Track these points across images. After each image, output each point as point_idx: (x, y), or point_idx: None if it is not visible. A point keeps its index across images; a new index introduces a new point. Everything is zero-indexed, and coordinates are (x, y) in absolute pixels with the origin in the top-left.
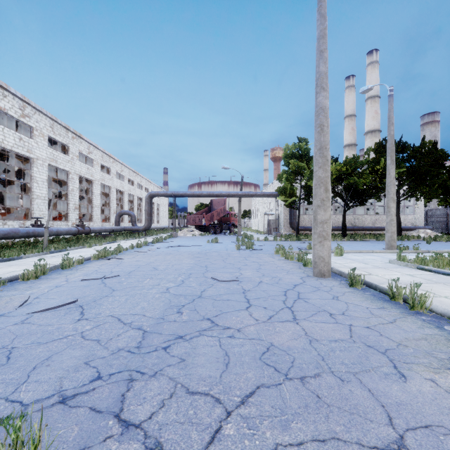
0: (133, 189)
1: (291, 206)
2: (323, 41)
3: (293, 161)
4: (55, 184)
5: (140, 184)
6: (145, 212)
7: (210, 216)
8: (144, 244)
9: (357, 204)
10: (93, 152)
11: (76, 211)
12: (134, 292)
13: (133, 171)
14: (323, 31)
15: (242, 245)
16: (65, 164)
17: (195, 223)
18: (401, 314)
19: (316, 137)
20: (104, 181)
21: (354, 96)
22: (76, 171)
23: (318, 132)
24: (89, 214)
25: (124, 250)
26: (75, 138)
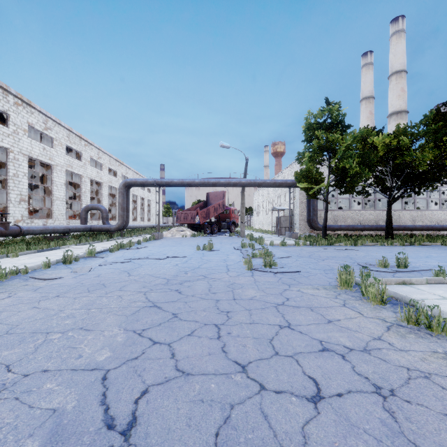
0: (116, 181)
1: (314, 197)
2: None
3: (320, 132)
4: (29, 176)
5: (126, 176)
6: (119, 206)
7: (206, 212)
8: (88, 254)
9: (409, 193)
10: (52, 128)
11: (22, 205)
12: None
13: (115, 160)
14: None
15: (252, 255)
16: (2, 139)
17: (186, 221)
18: None
19: None
20: (71, 167)
21: (372, 75)
22: (22, 150)
23: None
24: (49, 209)
25: (22, 273)
26: (21, 105)
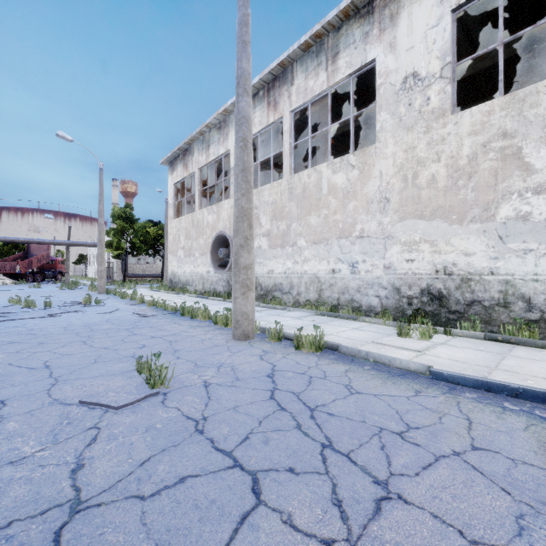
0: None
1: (119, 257)
2: (101, 196)
3: (119, 222)
4: None
5: None
6: None
7: (28, 262)
8: None
9: None
10: None
11: None
12: (0, 300)
13: None
14: (102, 192)
15: (66, 288)
16: None
17: (4, 271)
18: (110, 296)
19: (98, 236)
20: None
21: None
22: None
23: (99, 234)
24: None
25: None
26: None
